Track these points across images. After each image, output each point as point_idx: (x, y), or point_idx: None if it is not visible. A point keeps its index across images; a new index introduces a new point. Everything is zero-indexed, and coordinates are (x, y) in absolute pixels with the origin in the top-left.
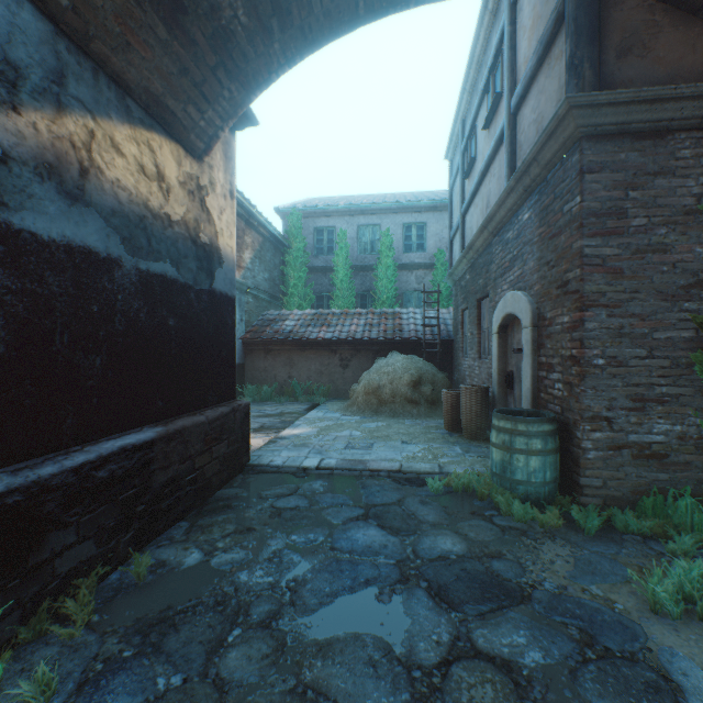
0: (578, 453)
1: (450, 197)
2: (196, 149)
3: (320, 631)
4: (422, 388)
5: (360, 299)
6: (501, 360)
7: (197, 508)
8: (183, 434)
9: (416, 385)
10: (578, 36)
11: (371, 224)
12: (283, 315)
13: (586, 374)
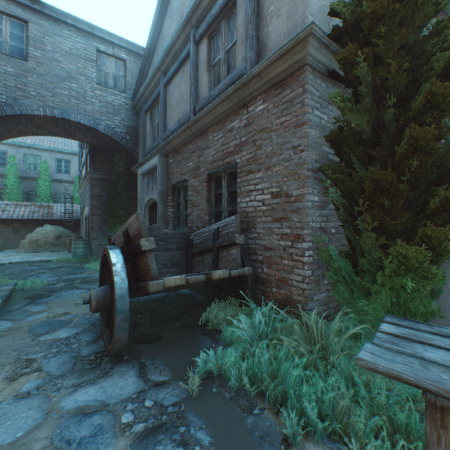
0: (92, 247)
1: (79, 157)
2: None
3: (20, 274)
4: (61, 240)
5: (27, 195)
6: (87, 227)
7: None
8: None
9: (58, 238)
10: (90, 158)
11: (35, 154)
12: None
13: (93, 229)
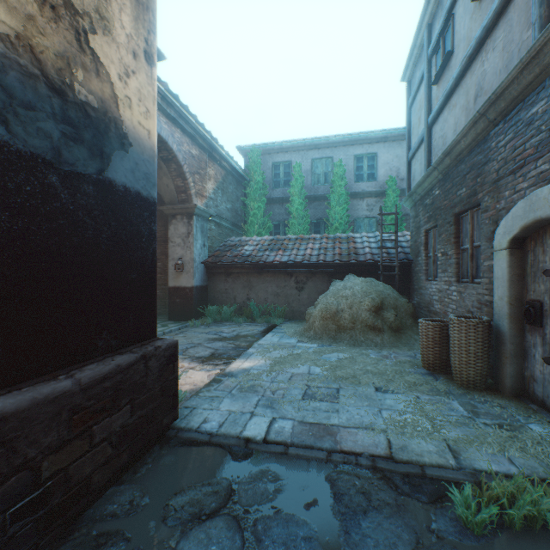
0: None
1: (408, 117)
2: None
3: None
4: (384, 313)
5: (314, 226)
6: (513, 285)
7: (46, 546)
8: None
9: (378, 310)
10: None
11: (324, 157)
12: (243, 241)
13: None
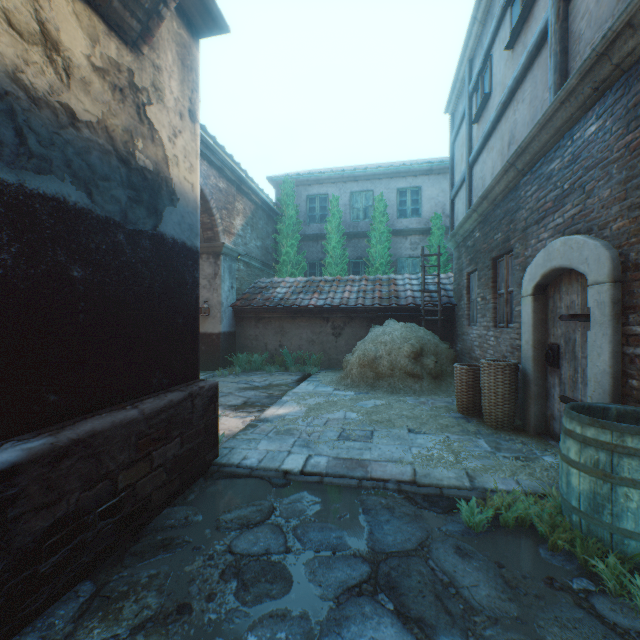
0: None
1: (452, 152)
2: (125, 29)
3: None
4: (424, 360)
5: (353, 266)
6: (537, 330)
7: (121, 546)
8: (92, 443)
9: (418, 356)
10: None
11: (364, 190)
12: (275, 283)
13: None
